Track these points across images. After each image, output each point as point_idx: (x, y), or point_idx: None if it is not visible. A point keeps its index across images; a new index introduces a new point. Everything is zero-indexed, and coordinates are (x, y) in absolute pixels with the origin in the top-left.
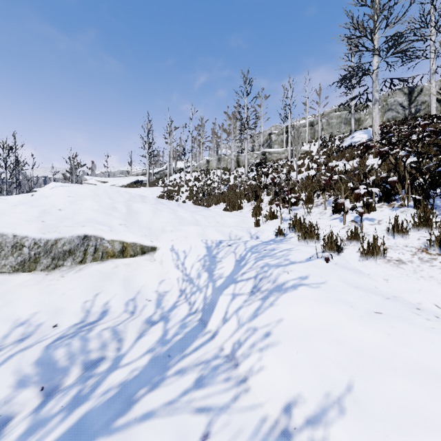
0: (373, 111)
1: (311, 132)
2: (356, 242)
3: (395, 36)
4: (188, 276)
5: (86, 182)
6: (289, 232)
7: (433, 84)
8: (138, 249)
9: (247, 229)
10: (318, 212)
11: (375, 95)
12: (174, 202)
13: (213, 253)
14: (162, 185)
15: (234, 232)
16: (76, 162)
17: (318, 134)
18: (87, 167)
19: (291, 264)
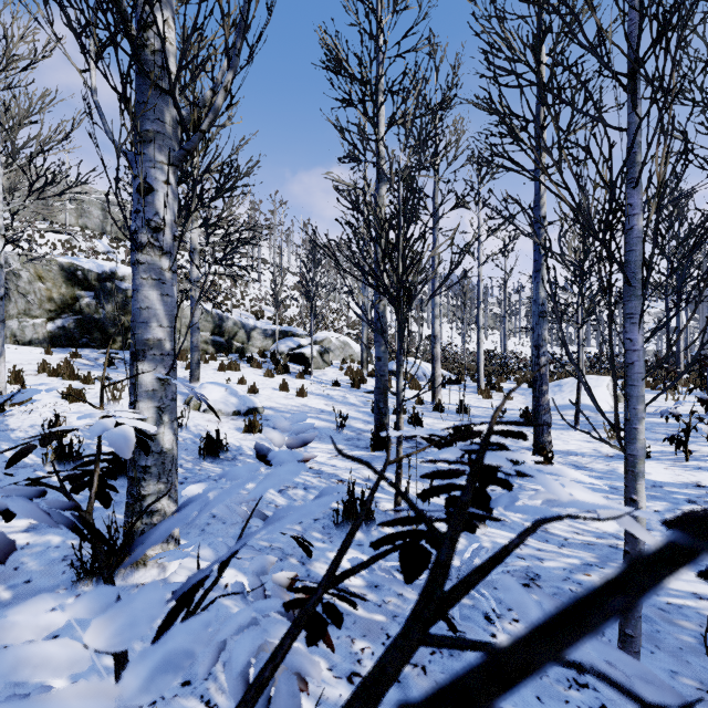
0: None
1: None
2: None
3: None
4: None
5: None
6: None
7: None
8: None
9: None
10: None
11: None
12: None
13: None
14: None
15: None
16: None
17: None
18: None
19: None
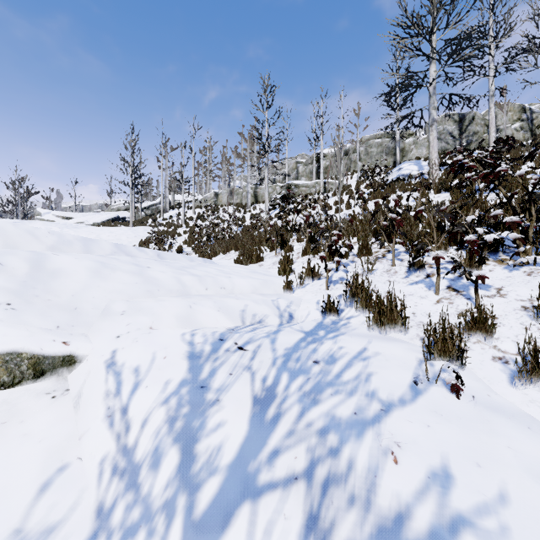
0: (430, 135)
1: (346, 163)
2: (483, 336)
3: (459, 39)
4: (128, 457)
5: (39, 217)
6: (345, 306)
7: (492, 108)
8: (25, 365)
9: (272, 301)
10: (383, 270)
11: (433, 113)
12: (151, 251)
13: (203, 373)
14: (153, 223)
15: (250, 308)
16: (25, 189)
17: (354, 165)
18: (42, 197)
19: (387, 416)
